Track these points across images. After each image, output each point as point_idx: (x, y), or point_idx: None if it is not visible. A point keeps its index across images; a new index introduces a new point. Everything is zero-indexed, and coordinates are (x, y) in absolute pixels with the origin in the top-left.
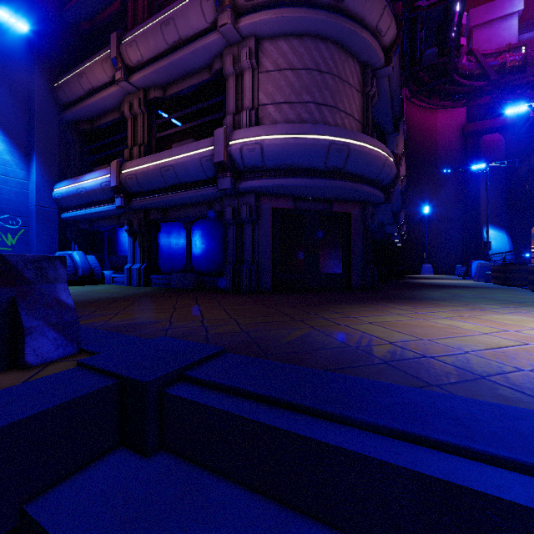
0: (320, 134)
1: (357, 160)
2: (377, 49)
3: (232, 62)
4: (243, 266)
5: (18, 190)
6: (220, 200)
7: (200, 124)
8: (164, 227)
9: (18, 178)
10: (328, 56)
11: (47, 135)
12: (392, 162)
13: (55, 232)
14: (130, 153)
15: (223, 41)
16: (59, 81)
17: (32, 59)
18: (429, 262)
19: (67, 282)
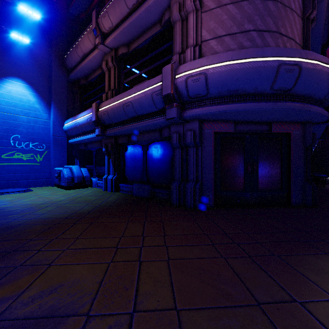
0: (268, 56)
1: (308, 79)
2: None
3: (178, 9)
4: (187, 184)
5: (44, 126)
6: (168, 127)
7: (153, 68)
8: (129, 148)
9: (44, 119)
10: None
11: (60, 90)
12: None
13: (65, 152)
14: (106, 96)
15: None
16: (66, 54)
17: (51, 42)
18: None
19: (67, 187)
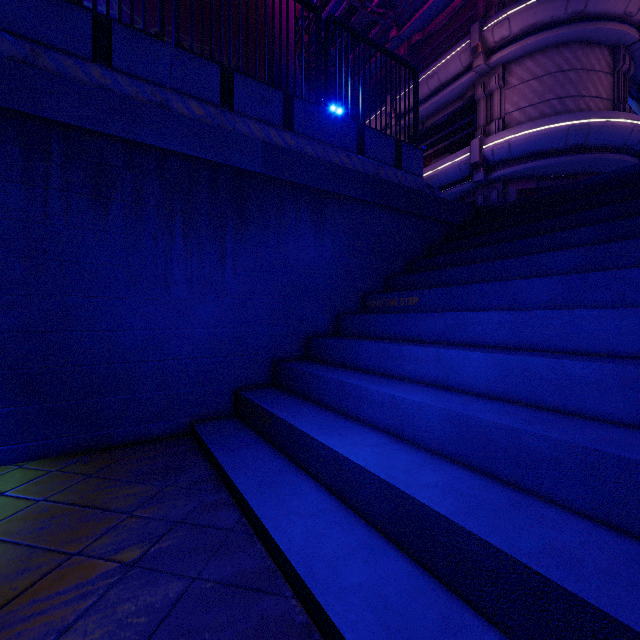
0: (560, 122)
1: (598, 134)
2: (626, 31)
3: (483, 89)
4: None
5: None
6: (472, 193)
7: (453, 141)
8: None
9: None
10: (570, 56)
11: None
12: None
13: None
14: None
15: (475, 76)
16: None
17: None
18: None
19: None
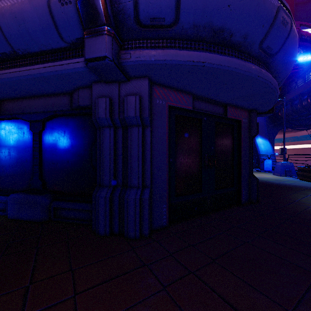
0: None
1: (290, 47)
2: None
3: None
4: (128, 194)
5: None
6: (87, 89)
7: None
8: (0, 126)
9: None
10: None
11: None
12: None
13: None
14: None
15: None
16: None
17: None
18: None
19: None
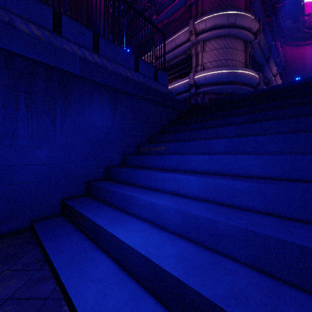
0: (226, 70)
1: (240, 77)
2: (250, 35)
3: (194, 51)
4: None
5: None
6: (190, 98)
7: (182, 73)
8: None
9: None
10: (229, 42)
11: None
12: (256, 76)
13: None
14: None
15: (191, 44)
16: None
17: None
18: None
19: None
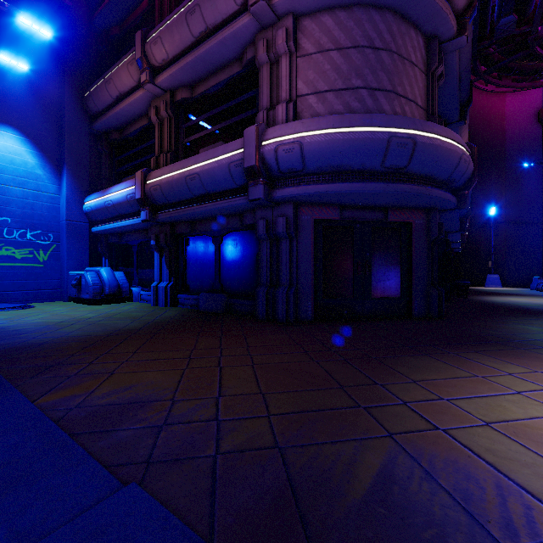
0: (377, 126)
1: (425, 156)
2: (448, 14)
3: (265, 48)
4: (278, 290)
5: (50, 205)
6: (252, 211)
7: (230, 125)
8: (192, 241)
9: (50, 193)
10: (384, 28)
11: (77, 147)
12: (469, 156)
13: (85, 247)
14: (157, 162)
15: (255, 24)
16: (89, 90)
17: (63, 70)
18: (495, 272)
19: (93, 301)
